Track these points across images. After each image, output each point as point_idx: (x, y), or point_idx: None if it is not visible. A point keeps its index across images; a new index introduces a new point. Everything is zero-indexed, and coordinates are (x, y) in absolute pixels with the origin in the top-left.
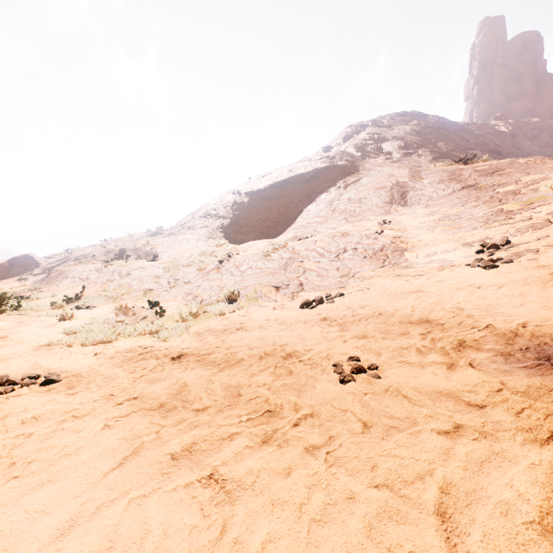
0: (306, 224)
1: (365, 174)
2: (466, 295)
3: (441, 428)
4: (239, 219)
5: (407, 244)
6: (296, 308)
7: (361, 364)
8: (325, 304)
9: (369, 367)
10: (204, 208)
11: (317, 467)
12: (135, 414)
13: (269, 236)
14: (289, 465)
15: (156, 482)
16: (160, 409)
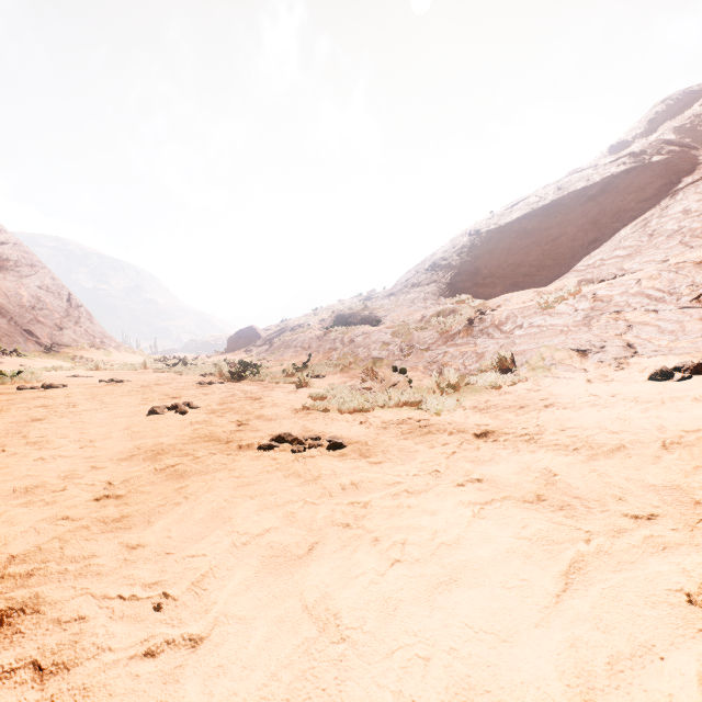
0: (597, 261)
1: None
2: None
3: None
4: (480, 268)
5: None
6: (639, 380)
7: None
8: None
9: None
10: (430, 259)
11: None
12: (502, 503)
13: (527, 287)
14: None
15: None
16: (541, 504)
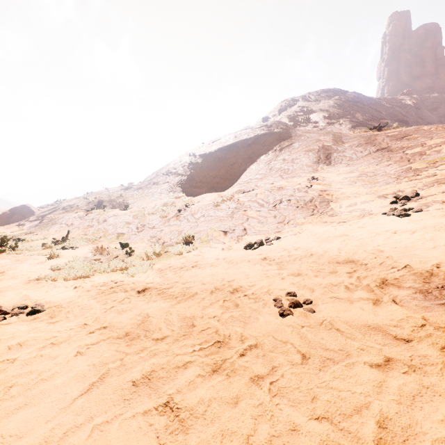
0: (248, 180)
1: (297, 140)
2: (384, 239)
3: (373, 361)
4: (194, 176)
5: (332, 196)
6: (241, 249)
7: (297, 299)
8: (265, 246)
9: (304, 302)
10: (166, 167)
11: (262, 398)
12: (104, 342)
13: (218, 190)
14: (237, 394)
15: (118, 408)
16: (125, 338)
